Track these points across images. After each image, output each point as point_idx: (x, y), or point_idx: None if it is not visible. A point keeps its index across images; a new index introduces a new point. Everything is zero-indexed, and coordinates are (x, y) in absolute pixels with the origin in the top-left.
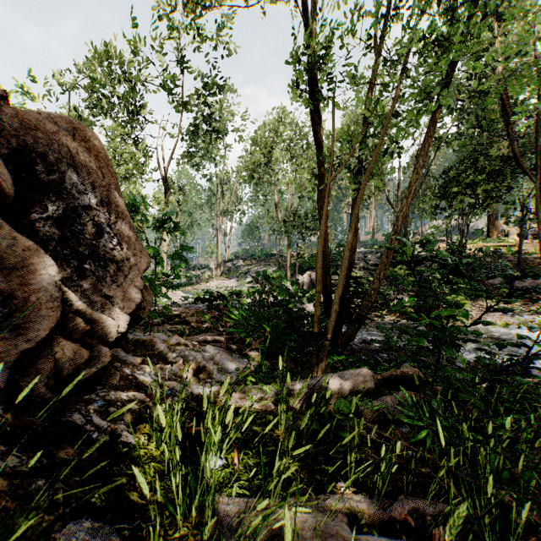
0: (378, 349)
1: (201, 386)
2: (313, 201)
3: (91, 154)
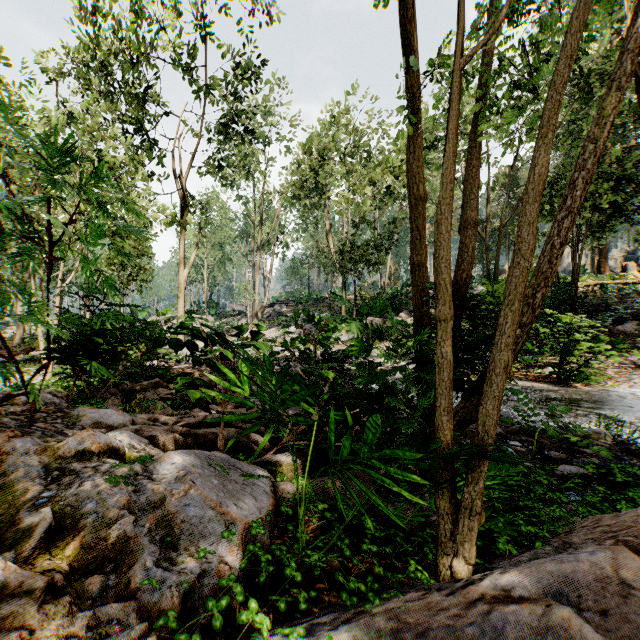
0: (501, 432)
1: None
2: (374, 228)
3: None
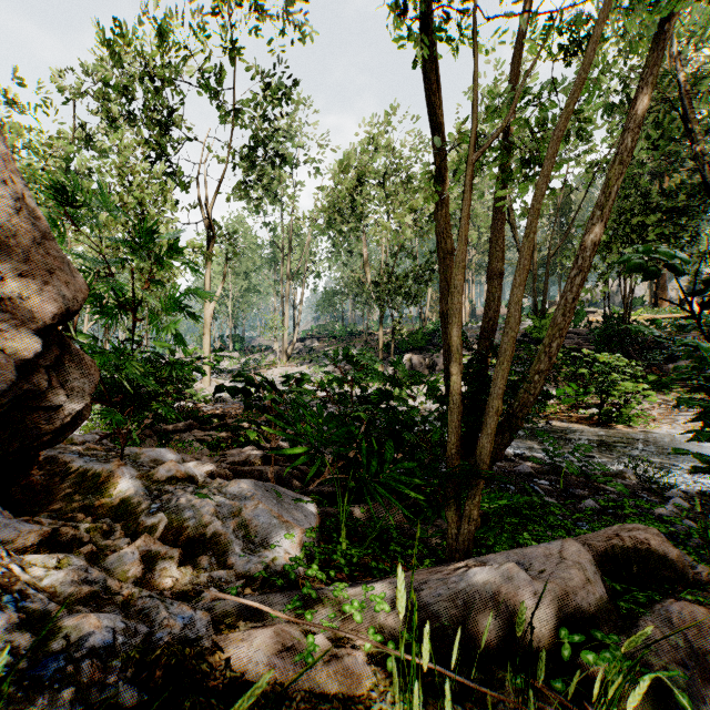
0: (531, 472)
1: (185, 608)
2: (414, 258)
3: None
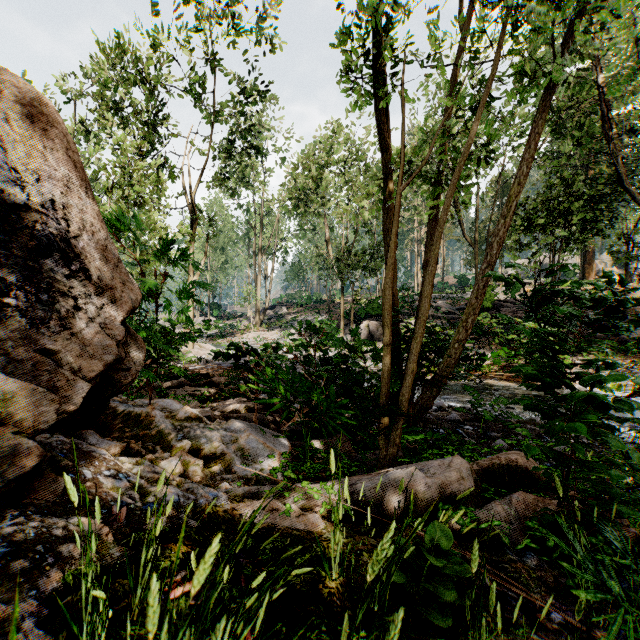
0: (459, 419)
1: (212, 489)
2: (371, 236)
3: (35, 126)
